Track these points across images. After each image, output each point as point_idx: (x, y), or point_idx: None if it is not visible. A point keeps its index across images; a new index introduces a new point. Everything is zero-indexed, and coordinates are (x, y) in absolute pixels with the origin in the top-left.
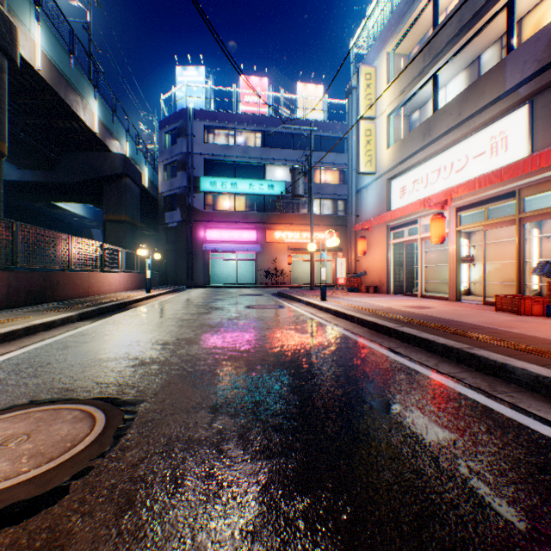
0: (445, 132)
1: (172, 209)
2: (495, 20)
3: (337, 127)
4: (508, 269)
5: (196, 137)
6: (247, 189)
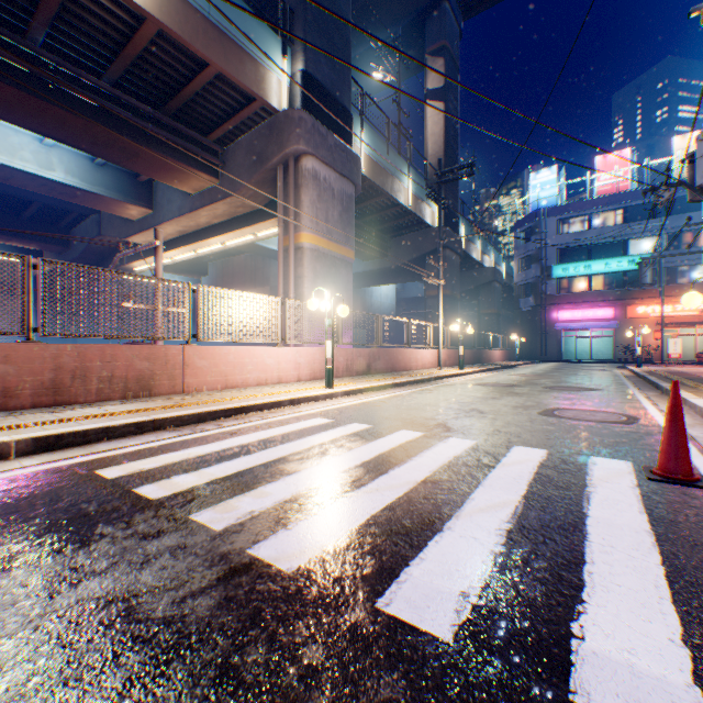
0: None
1: (525, 295)
2: None
3: None
4: None
5: (547, 232)
6: (601, 269)
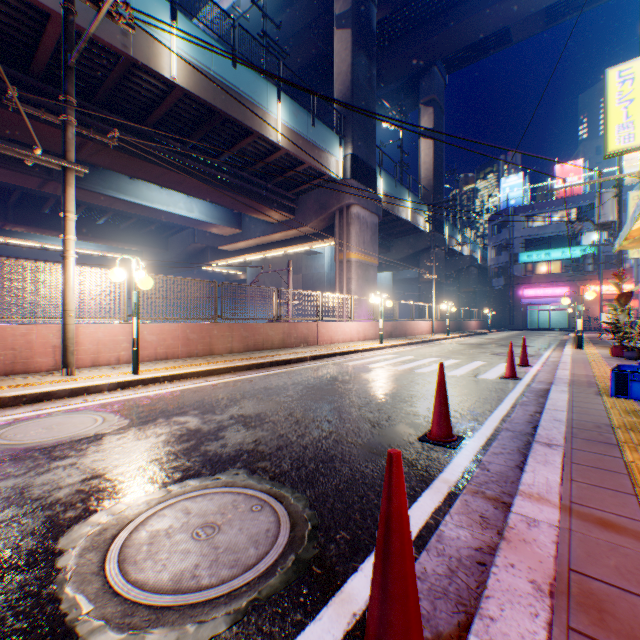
0: None
1: (496, 276)
2: None
3: None
4: None
5: (515, 226)
6: (558, 256)
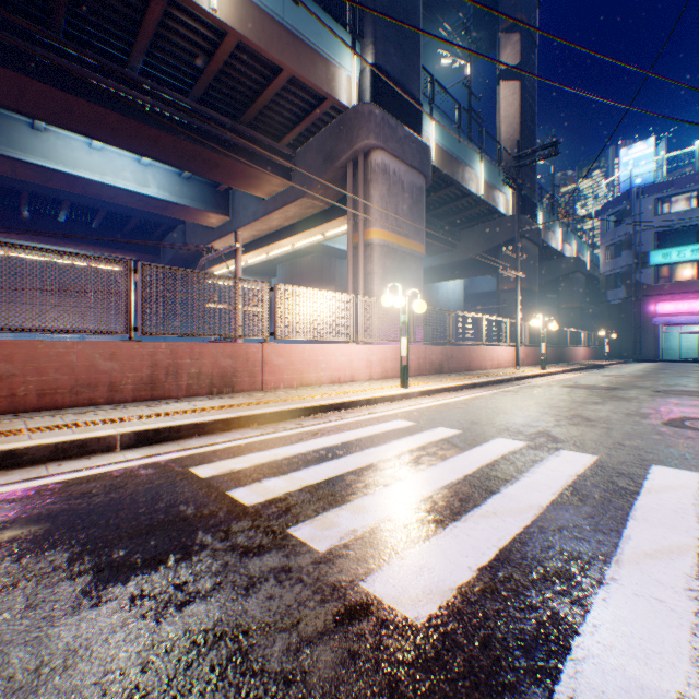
0: None
1: (613, 286)
2: None
3: None
4: None
5: (643, 213)
6: None
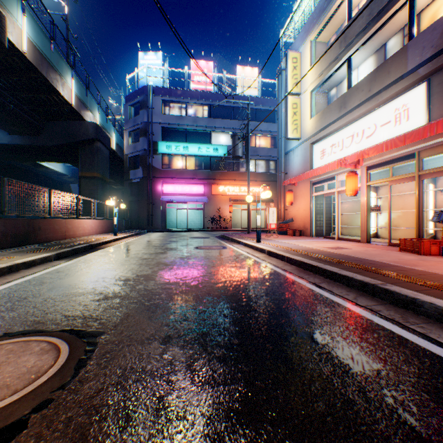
0: (358, 105)
1: (135, 168)
2: (398, 13)
3: (269, 102)
4: (408, 217)
5: (155, 109)
6: (196, 152)
